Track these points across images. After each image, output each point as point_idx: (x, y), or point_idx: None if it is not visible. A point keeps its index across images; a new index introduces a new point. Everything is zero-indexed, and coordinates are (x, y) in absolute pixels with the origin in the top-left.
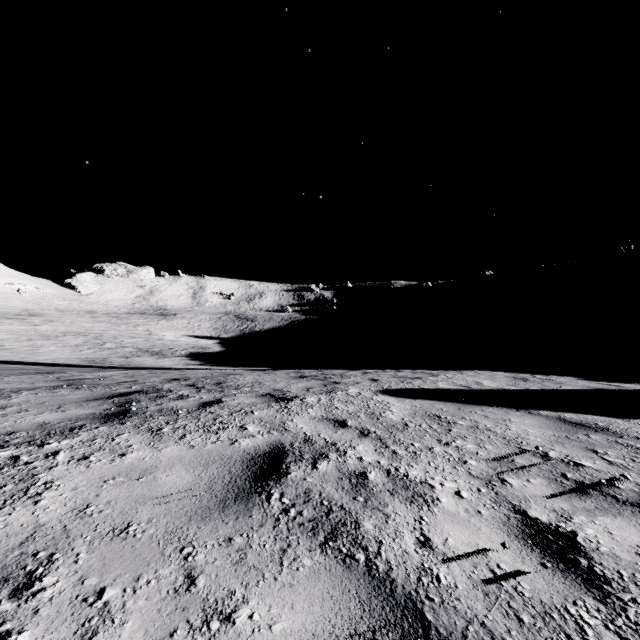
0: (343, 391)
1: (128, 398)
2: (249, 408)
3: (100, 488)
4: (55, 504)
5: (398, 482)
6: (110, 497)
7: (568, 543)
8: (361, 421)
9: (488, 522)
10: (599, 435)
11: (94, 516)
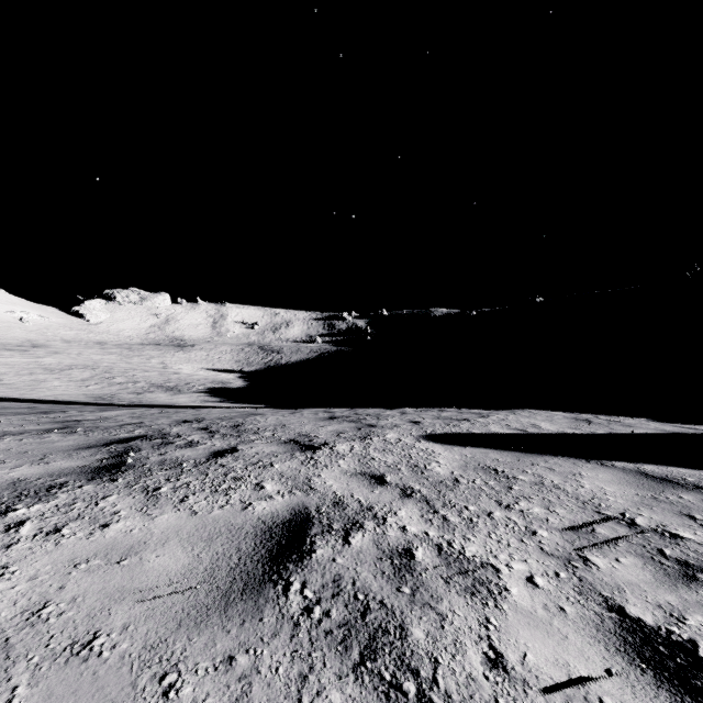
0: (380, 437)
1: (127, 445)
2: (268, 459)
3: (67, 576)
4: (2, 602)
5: (453, 563)
6: (77, 590)
7: (689, 660)
8: (402, 476)
9: (576, 625)
10: (692, 494)
11: (50, 622)
